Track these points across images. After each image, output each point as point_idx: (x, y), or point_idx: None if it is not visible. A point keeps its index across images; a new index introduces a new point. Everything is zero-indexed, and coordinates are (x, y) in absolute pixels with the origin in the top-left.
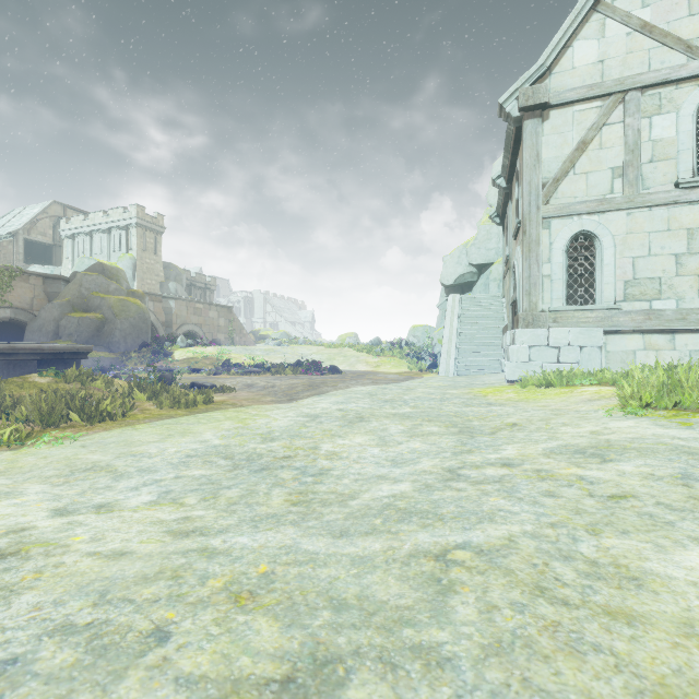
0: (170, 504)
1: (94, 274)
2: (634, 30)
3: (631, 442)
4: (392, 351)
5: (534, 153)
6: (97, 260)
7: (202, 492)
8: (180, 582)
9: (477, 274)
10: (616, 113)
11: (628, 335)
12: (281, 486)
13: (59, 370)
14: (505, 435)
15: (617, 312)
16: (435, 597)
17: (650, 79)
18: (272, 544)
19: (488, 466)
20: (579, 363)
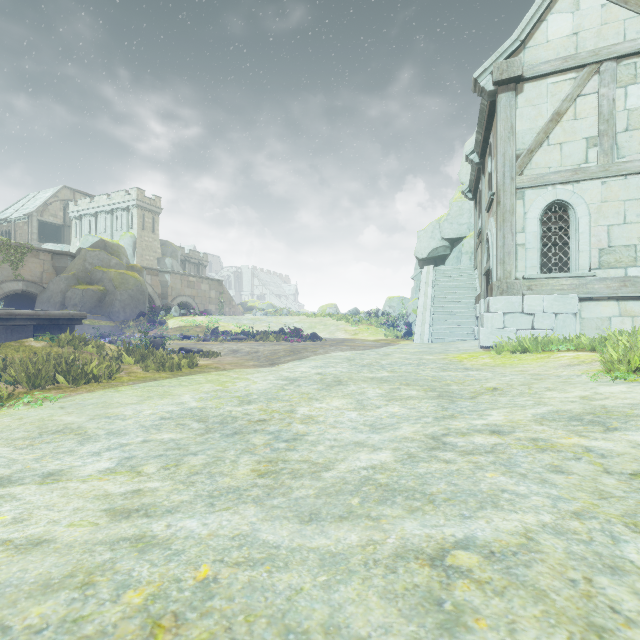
0: (127, 472)
1: (97, 250)
2: (608, 1)
3: (632, 409)
4: (369, 320)
5: (508, 125)
6: (100, 237)
7: (166, 458)
8: (88, 594)
9: (450, 248)
10: (591, 83)
11: (603, 302)
12: (250, 453)
13: (54, 335)
14: (486, 399)
15: (592, 280)
16: (437, 637)
17: (625, 49)
18: (224, 531)
19: (476, 434)
20: (553, 329)
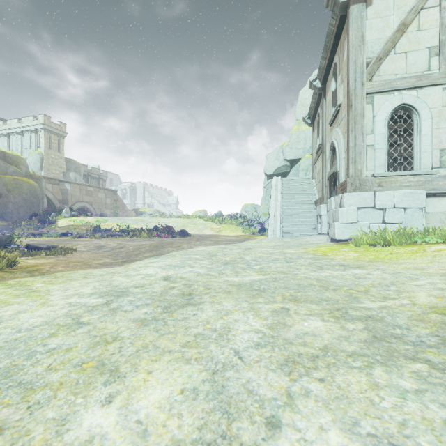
0: None
1: None
2: None
3: None
4: (230, 220)
5: (359, 34)
6: None
7: None
8: None
9: (290, 167)
10: None
11: (445, 198)
12: None
13: None
14: None
15: (437, 177)
16: None
17: None
18: None
19: None
20: (402, 223)
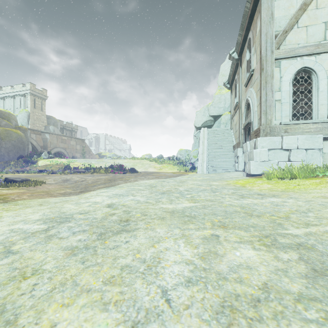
0: None
1: None
2: None
3: None
4: (169, 161)
5: (269, 13)
6: None
7: None
8: None
9: (213, 121)
10: None
11: None
12: None
13: None
14: None
15: None
16: None
17: None
18: None
19: None
20: (304, 161)
